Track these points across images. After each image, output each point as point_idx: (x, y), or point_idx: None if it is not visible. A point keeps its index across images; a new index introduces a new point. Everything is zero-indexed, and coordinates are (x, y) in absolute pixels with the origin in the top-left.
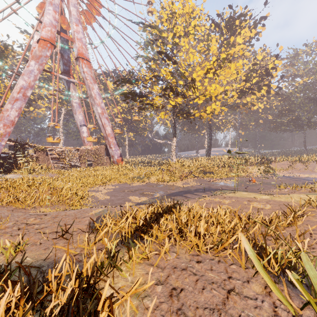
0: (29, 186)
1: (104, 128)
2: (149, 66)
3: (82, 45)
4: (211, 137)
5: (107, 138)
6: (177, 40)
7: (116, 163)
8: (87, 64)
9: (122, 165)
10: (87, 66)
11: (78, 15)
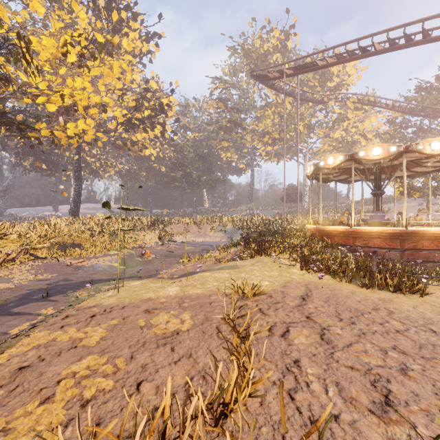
0: None
1: None
2: None
3: None
4: (80, 184)
5: None
6: None
7: None
8: None
9: None
10: None
11: None
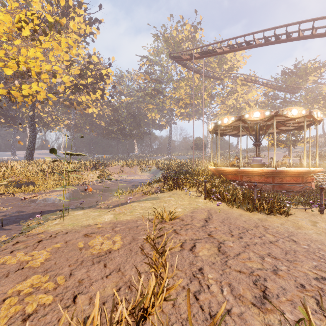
0: None
1: None
2: None
3: None
4: (34, 134)
5: None
6: None
7: None
8: None
9: None
10: None
11: None
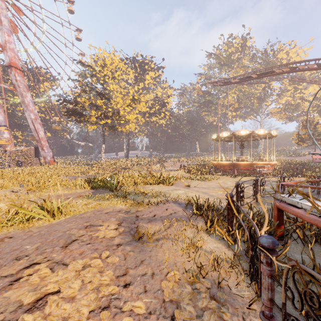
0: (31, 174)
1: (37, 132)
2: (84, 89)
3: (15, 55)
4: (129, 143)
5: (40, 142)
6: (107, 80)
7: (49, 163)
8: (21, 73)
9: (60, 165)
10: (21, 75)
11: (9, 25)
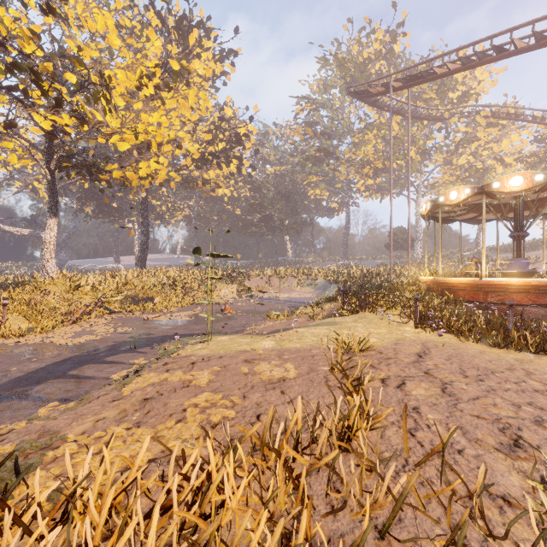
0: None
1: None
2: None
3: None
4: (147, 231)
5: None
6: None
7: None
8: None
9: None
10: None
11: None
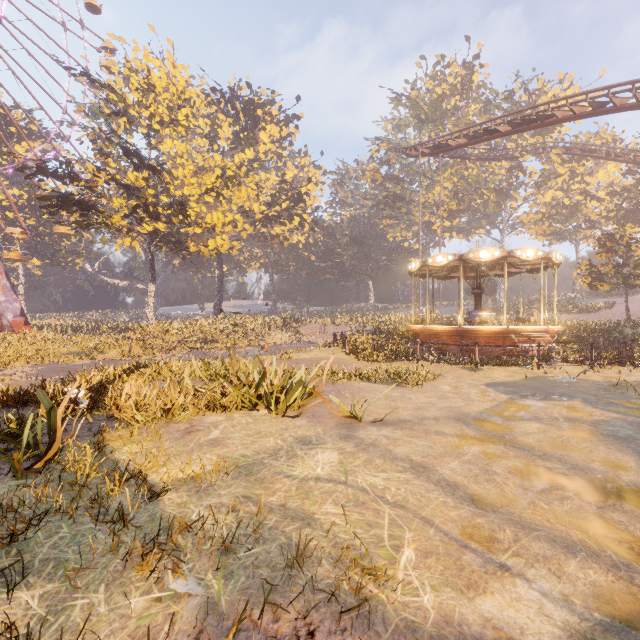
0: None
1: None
2: (100, 149)
3: None
4: (222, 283)
5: None
6: (158, 126)
7: (10, 329)
8: None
9: (34, 333)
10: None
11: None
